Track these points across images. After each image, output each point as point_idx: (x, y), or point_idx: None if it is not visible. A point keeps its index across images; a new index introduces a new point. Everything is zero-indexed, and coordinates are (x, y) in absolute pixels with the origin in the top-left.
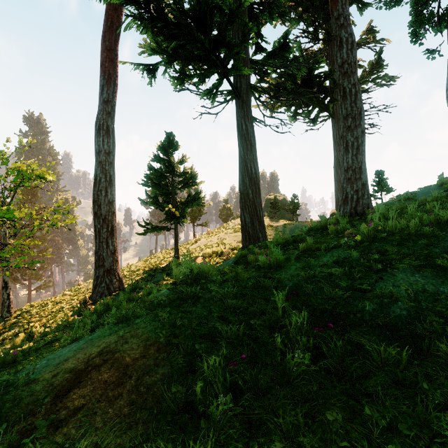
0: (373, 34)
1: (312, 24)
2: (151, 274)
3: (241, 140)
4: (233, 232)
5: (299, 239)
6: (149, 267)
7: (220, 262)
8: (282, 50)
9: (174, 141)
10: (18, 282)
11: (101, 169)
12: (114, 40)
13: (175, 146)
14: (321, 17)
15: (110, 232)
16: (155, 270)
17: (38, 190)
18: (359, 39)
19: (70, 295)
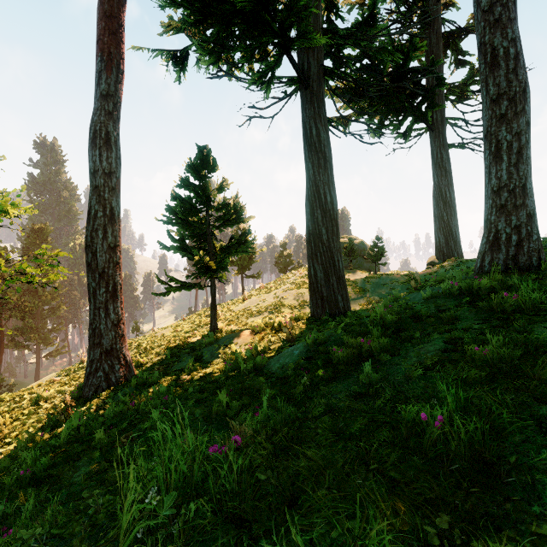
0: None
1: (404, 0)
2: (175, 354)
3: (310, 152)
4: (295, 288)
5: (424, 316)
6: (174, 341)
7: (278, 343)
8: (367, 25)
9: (210, 159)
10: (24, 348)
11: (98, 198)
12: (117, 2)
13: (211, 166)
14: None
15: (112, 293)
16: (181, 347)
17: (48, 233)
18: (466, 24)
19: (59, 383)
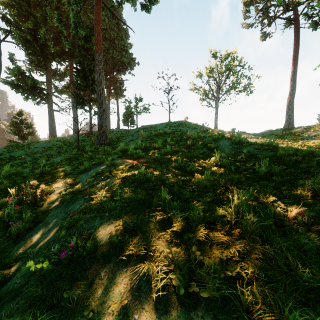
0: (118, 77)
1: None
2: None
3: (49, 117)
4: None
5: None
6: None
7: None
8: (68, 87)
9: (23, 112)
10: None
11: None
12: None
13: (23, 114)
14: None
15: None
16: None
17: None
18: None
19: None
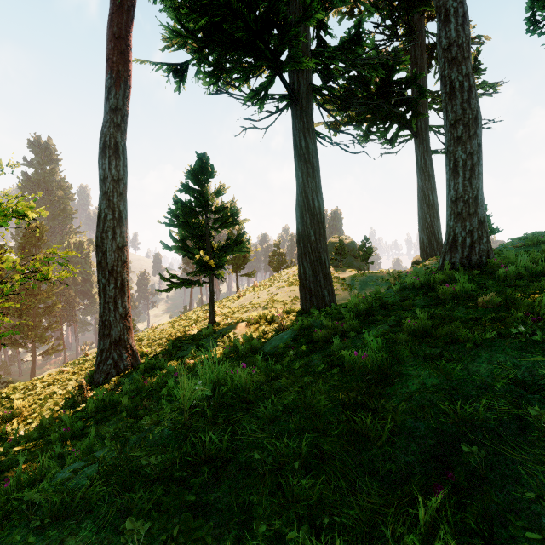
0: None
1: (390, 15)
2: (177, 345)
3: (300, 162)
4: (287, 285)
5: (389, 305)
6: (175, 334)
7: (271, 332)
8: (353, 44)
9: (209, 165)
10: (19, 346)
11: (107, 203)
12: (125, 25)
13: (210, 172)
14: (402, 6)
15: (120, 289)
16: (182, 339)
17: (44, 232)
18: None
19: (68, 373)
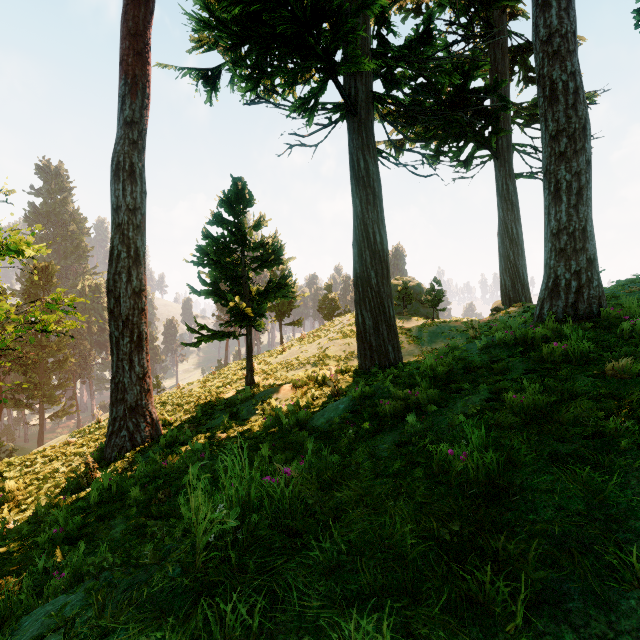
0: None
1: (465, 11)
2: (207, 412)
3: (358, 187)
4: (341, 337)
5: (476, 367)
6: (205, 397)
7: (322, 398)
8: (422, 43)
9: (246, 192)
10: (25, 407)
11: (121, 237)
12: (143, 19)
13: (247, 200)
14: None
15: (137, 343)
16: (213, 404)
17: (54, 273)
18: None
19: (75, 445)
